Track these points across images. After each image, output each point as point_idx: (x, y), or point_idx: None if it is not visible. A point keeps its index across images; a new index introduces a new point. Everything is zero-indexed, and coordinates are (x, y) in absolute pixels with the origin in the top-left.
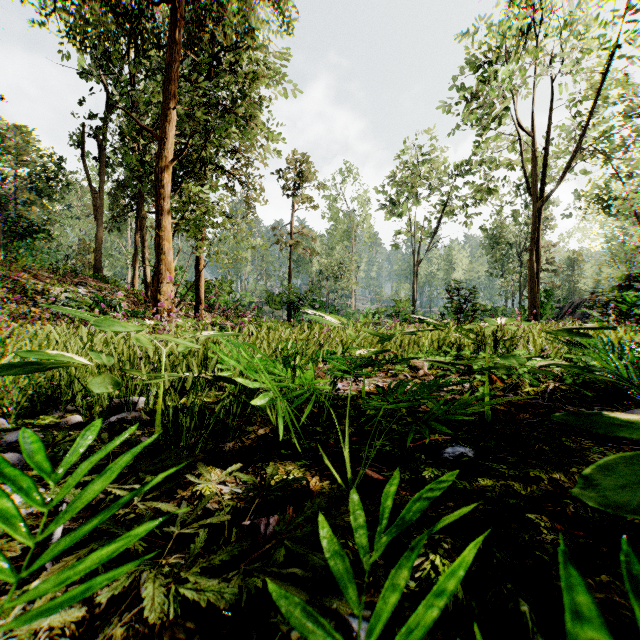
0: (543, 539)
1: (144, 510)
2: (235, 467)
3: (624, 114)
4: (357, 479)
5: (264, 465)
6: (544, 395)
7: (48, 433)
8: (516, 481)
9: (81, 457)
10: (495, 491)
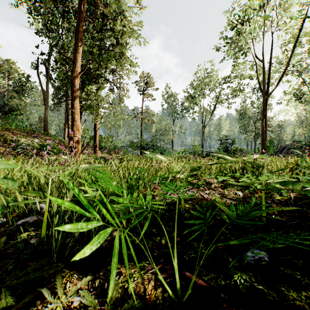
0: None
1: None
2: (84, 281)
3: (308, 52)
4: (186, 296)
5: None
6: (290, 202)
7: None
8: None
9: None
10: (305, 308)
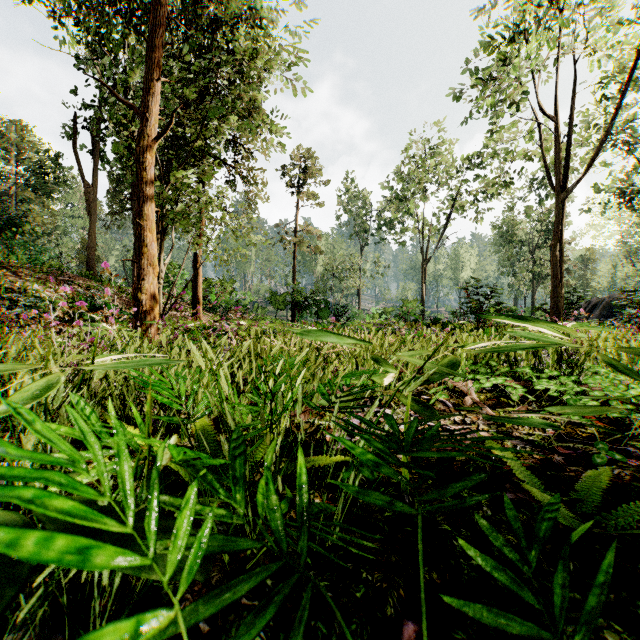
0: None
1: None
2: None
3: None
4: None
5: None
6: None
7: None
8: None
9: None
10: None
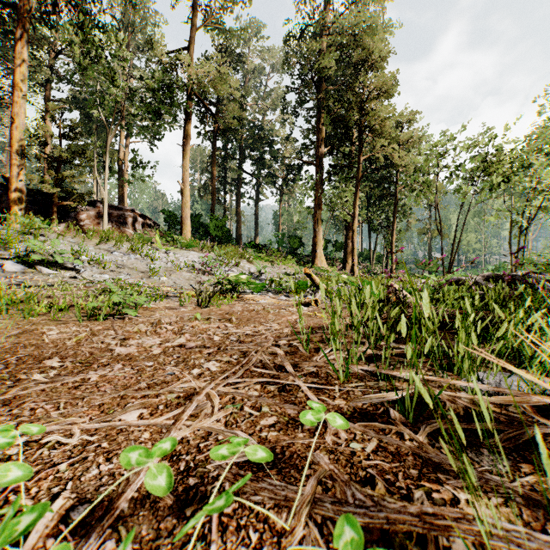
0: None
1: None
2: None
3: None
4: None
5: None
6: None
7: None
8: None
9: None
10: None
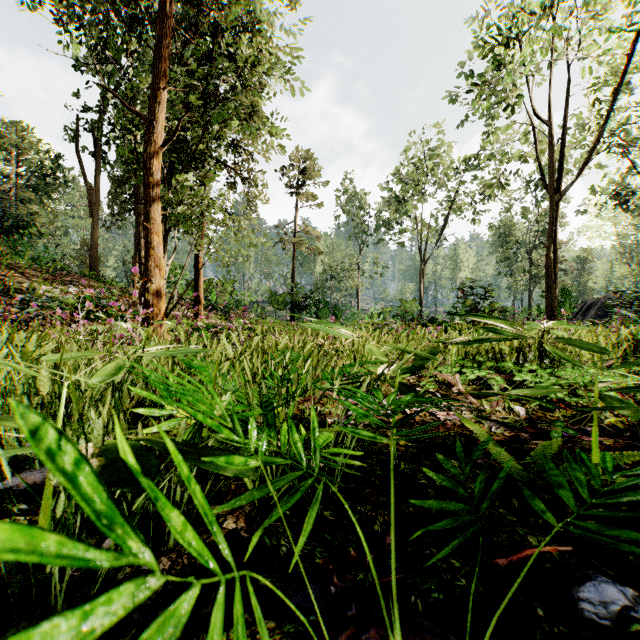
0: None
1: None
2: None
3: None
4: None
5: None
6: None
7: None
8: None
9: None
10: None
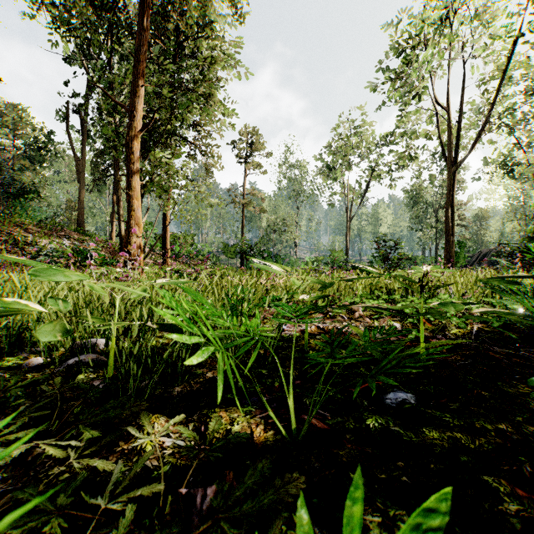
0: (505, 509)
1: (78, 470)
2: (178, 419)
3: (525, 93)
4: (302, 433)
5: (209, 412)
6: (471, 336)
7: (1, 378)
8: (462, 432)
9: (28, 405)
10: (444, 445)
